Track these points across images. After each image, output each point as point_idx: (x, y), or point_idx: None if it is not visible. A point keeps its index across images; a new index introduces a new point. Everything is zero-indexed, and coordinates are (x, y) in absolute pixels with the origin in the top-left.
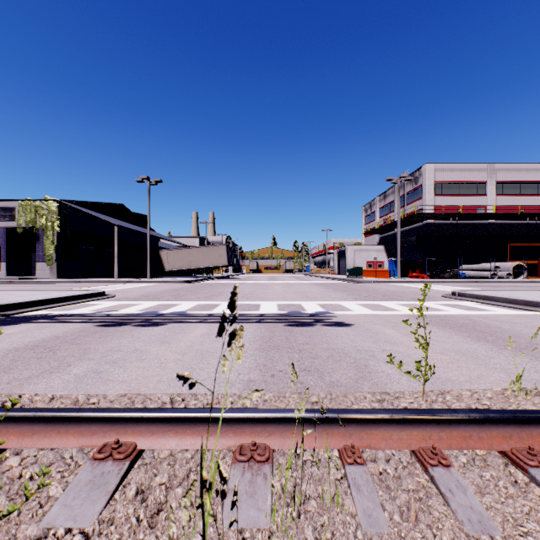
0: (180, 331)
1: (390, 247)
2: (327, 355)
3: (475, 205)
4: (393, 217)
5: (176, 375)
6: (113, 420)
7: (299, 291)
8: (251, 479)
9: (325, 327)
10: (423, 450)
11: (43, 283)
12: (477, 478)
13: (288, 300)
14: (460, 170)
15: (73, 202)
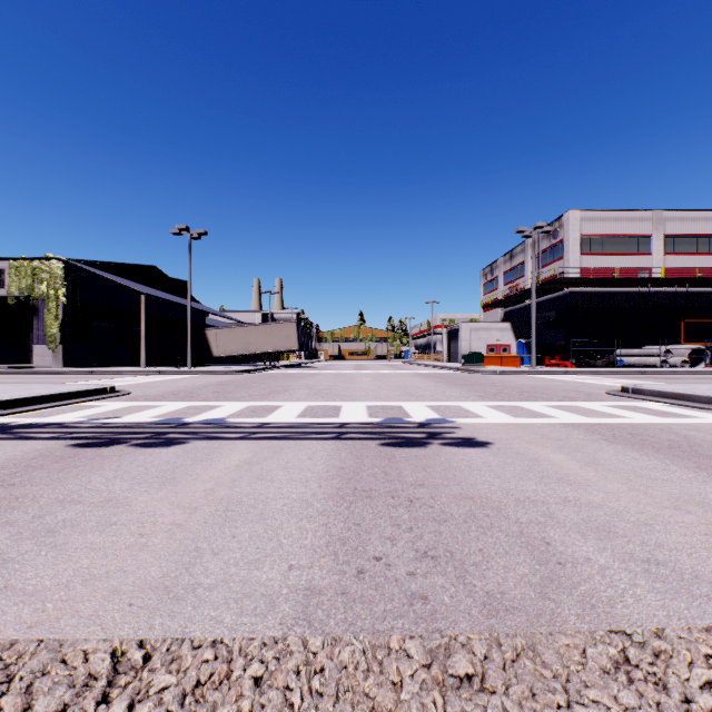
0: (203, 456)
1: (518, 325)
2: (464, 514)
3: (637, 267)
4: (523, 284)
5: None
6: None
7: (397, 385)
8: None
9: (446, 449)
10: None
11: (41, 374)
12: None
13: (382, 400)
14: (615, 220)
15: (86, 263)
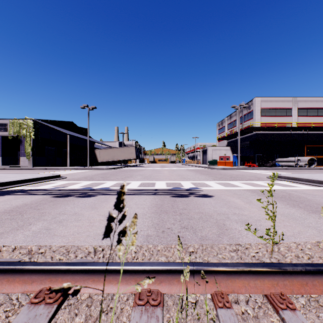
0: (104, 200)
1: (233, 148)
2: (198, 217)
3: (285, 122)
4: (235, 129)
5: (51, 291)
6: (48, 271)
7: (179, 174)
8: (146, 321)
9: (196, 198)
10: (273, 296)
11: (24, 170)
12: (316, 319)
13: (172, 180)
14: (276, 101)
15: (42, 121)
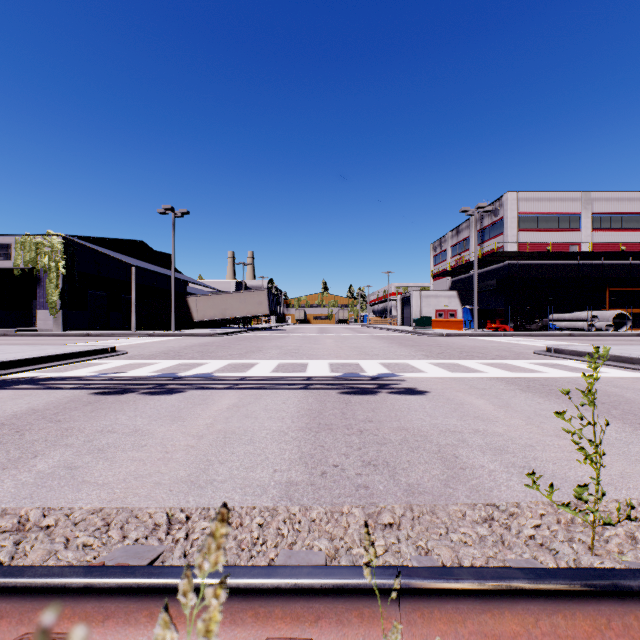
0: (200, 401)
1: (464, 293)
2: (399, 439)
3: (567, 242)
4: (468, 256)
5: None
6: (38, 591)
7: (355, 346)
8: None
9: (392, 396)
10: None
11: (44, 337)
12: None
13: (342, 358)
14: (549, 200)
15: (82, 239)
